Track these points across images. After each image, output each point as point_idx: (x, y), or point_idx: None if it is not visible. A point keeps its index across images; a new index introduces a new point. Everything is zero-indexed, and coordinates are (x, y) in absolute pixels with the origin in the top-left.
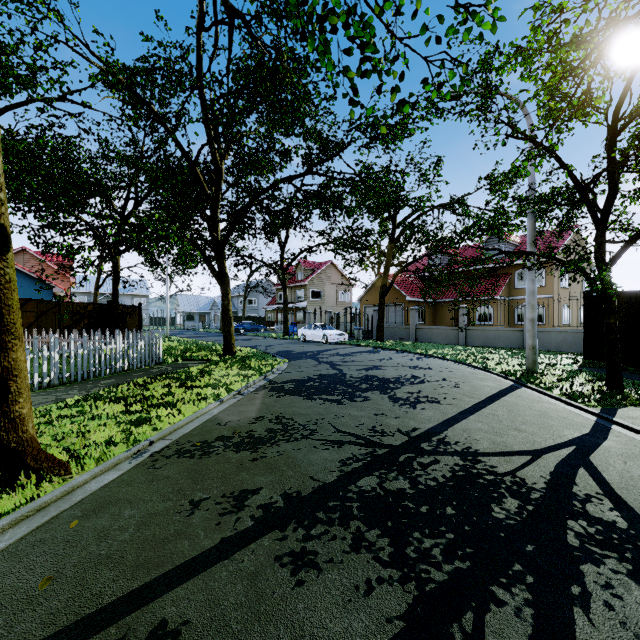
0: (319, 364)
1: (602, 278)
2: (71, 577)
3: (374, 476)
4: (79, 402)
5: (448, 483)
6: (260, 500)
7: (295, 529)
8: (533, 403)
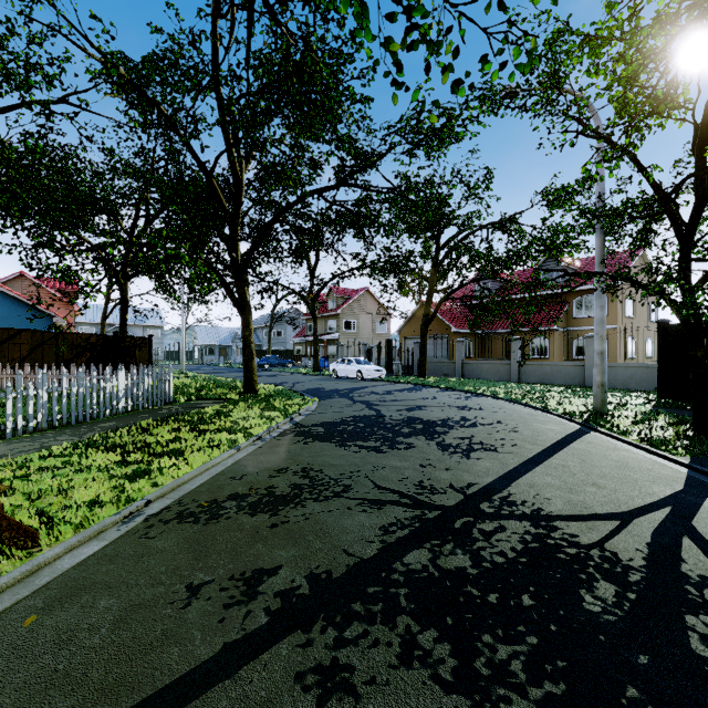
0: (353, 404)
1: (694, 302)
2: None
3: (425, 549)
4: (67, 450)
5: (520, 559)
6: (278, 584)
7: (323, 629)
8: (608, 451)
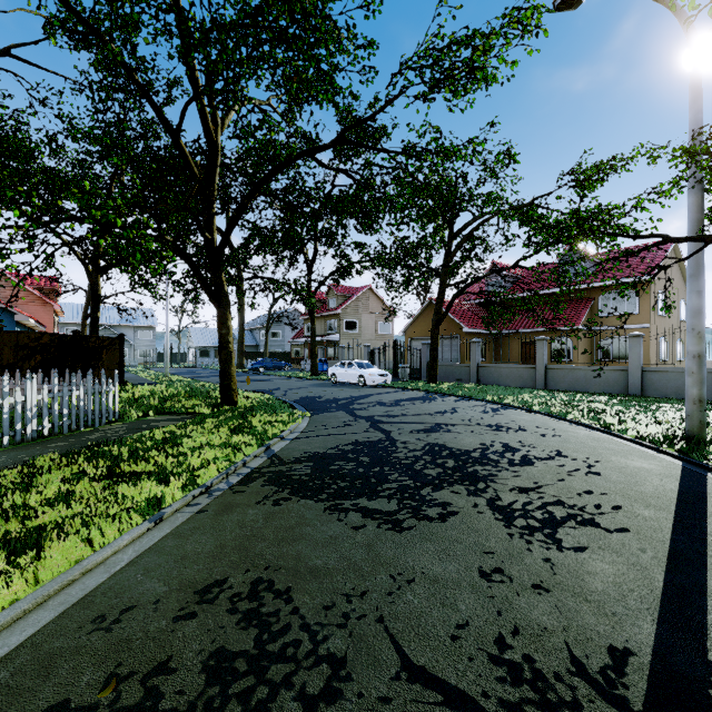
0: (354, 421)
1: None
2: None
3: None
4: None
5: None
6: None
7: None
8: None
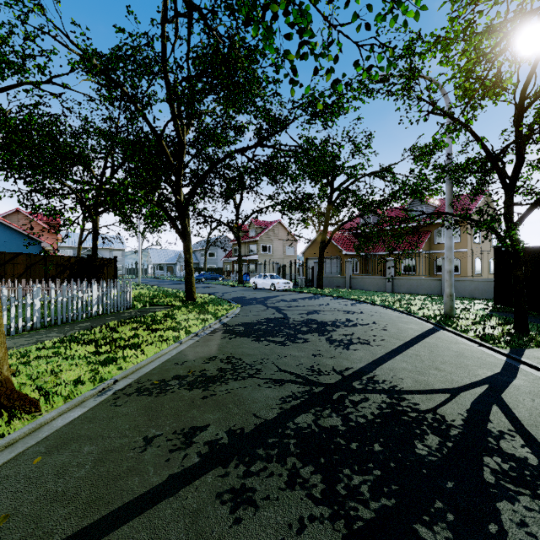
0: (267, 309)
1: (511, 236)
2: (27, 515)
3: (310, 413)
4: (56, 344)
5: (376, 420)
6: (207, 437)
7: (237, 466)
8: (451, 344)
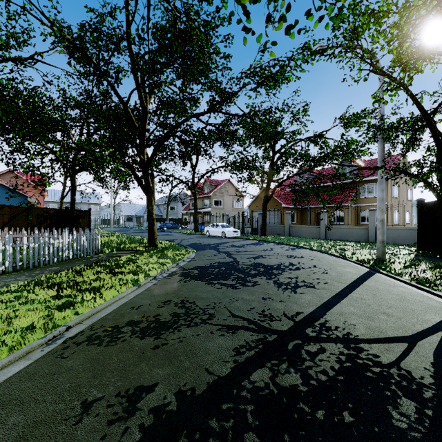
0: (219, 254)
1: None
2: None
3: (266, 368)
4: (20, 287)
5: (338, 377)
6: (153, 401)
7: None
8: (390, 287)
